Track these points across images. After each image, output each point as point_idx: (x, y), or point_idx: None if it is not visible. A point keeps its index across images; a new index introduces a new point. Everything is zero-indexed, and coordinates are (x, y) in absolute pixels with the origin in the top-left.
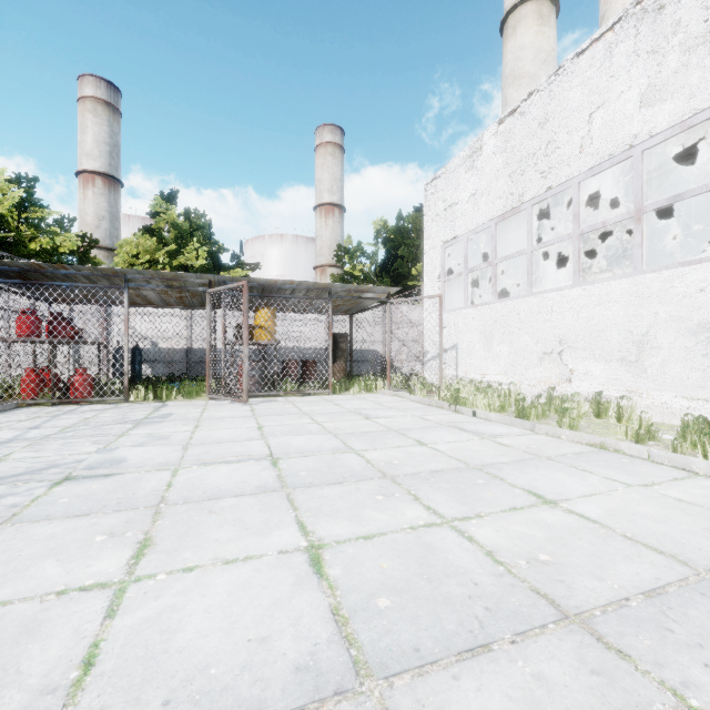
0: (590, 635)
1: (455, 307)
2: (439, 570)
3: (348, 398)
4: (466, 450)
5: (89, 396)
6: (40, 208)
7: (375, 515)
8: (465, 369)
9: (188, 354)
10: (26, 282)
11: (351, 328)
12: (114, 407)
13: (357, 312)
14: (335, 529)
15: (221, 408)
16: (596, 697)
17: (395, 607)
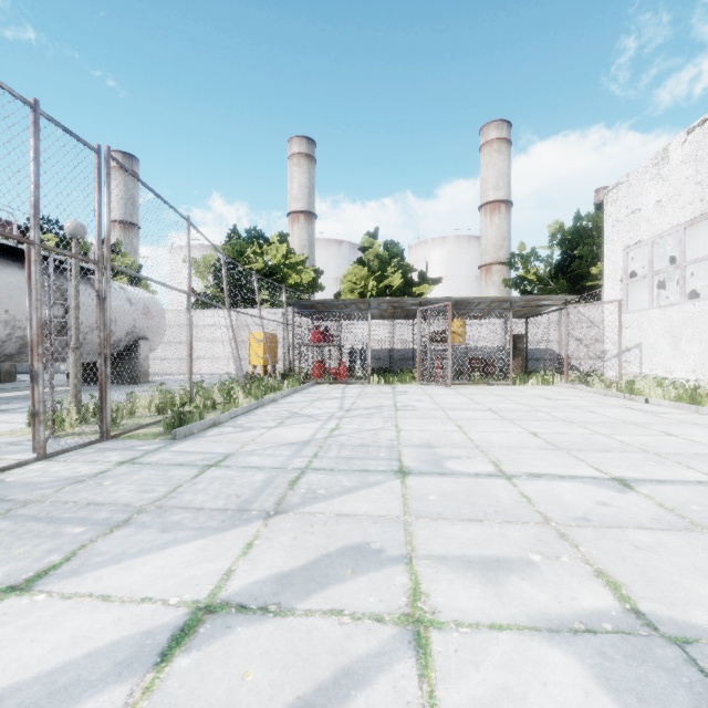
0: (655, 455)
1: (641, 307)
2: (593, 441)
3: (528, 388)
4: (627, 417)
5: (346, 380)
6: (293, 254)
7: (560, 429)
8: (649, 367)
9: (390, 353)
10: (318, 311)
11: (526, 330)
12: (366, 386)
13: (533, 316)
14: (540, 430)
15: (434, 390)
16: (645, 459)
17: (571, 444)
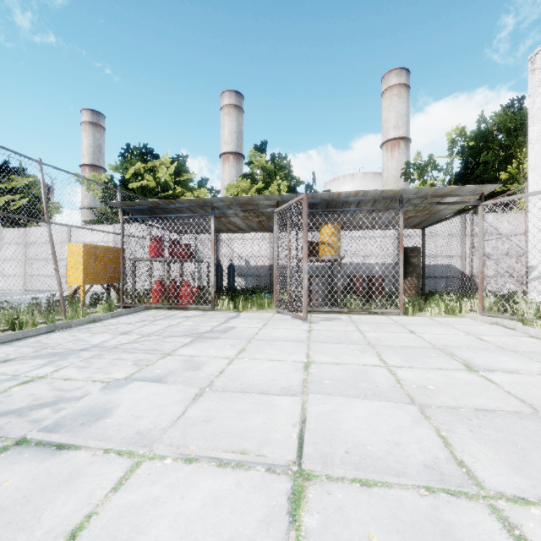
0: None
1: None
2: None
3: (425, 323)
4: None
5: (191, 303)
6: (187, 173)
7: None
8: None
9: (270, 270)
10: (151, 216)
11: (422, 242)
12: (200, 315)
13: (431, 223)
14: None
15: (280, 325)
16: None
17: None
